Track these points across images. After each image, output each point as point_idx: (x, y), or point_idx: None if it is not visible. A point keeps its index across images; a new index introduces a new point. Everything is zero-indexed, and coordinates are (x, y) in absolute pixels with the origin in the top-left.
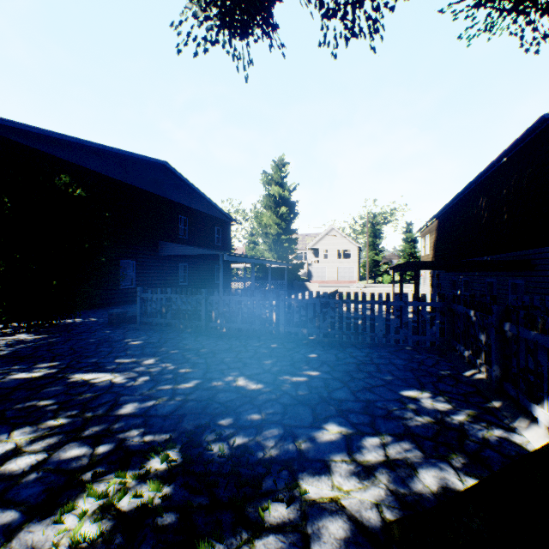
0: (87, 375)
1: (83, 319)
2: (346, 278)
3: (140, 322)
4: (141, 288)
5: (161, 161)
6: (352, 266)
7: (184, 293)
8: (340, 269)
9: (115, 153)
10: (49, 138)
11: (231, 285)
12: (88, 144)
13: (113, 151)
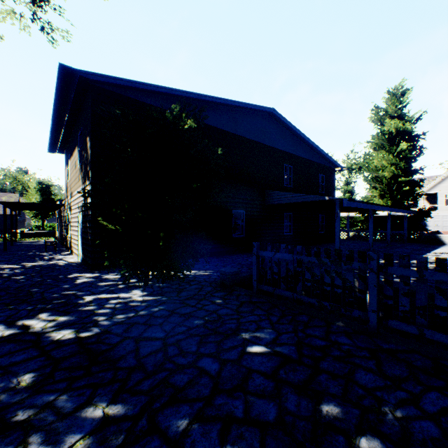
0: None
1: (198, 271)
2: None
3: (255, 289)
4: (256, 243)
5: (268, 109)
6: None
7: (327, 256)
8: None
9: (227, 107)
10: (174, 99)
11: (334, 235)
12: (205, 98)
13: (226, 103)
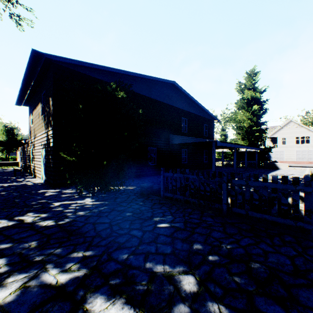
0: (109, 308)
1: (126, 187)
2: (304, 159)
3: (162, 196)
4: (163, 168)
5: (171, 81)
6: (310, 149)
7: (202, 175)
8: (298, 152)
9: (144, 80)
10: (110, 73)
11: None
12: (130, 74)
13: (144, 77)
